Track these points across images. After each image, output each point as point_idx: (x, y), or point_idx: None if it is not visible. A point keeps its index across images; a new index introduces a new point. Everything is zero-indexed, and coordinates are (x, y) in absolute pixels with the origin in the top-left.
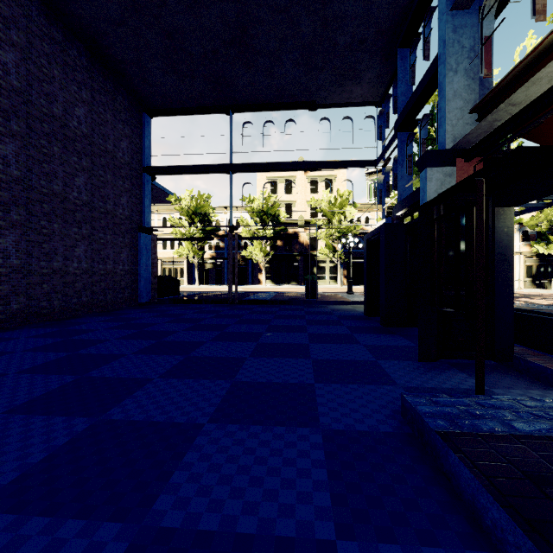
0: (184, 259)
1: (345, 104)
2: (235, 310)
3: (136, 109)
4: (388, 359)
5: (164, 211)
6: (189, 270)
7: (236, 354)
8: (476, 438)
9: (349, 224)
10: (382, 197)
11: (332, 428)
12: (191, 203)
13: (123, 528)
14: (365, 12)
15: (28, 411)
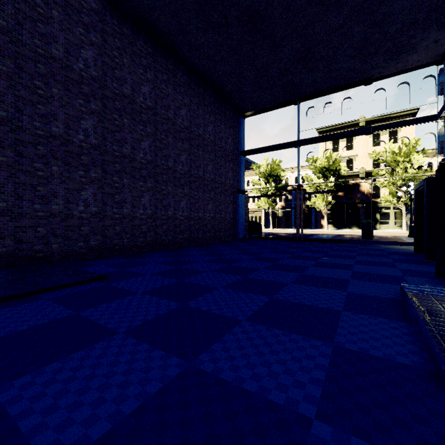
0: (261, 209)
1: (400, 71)
2: (301, 245)
3: (236, 116)
4: (414, 276)
5: (248, 175)
6: (265, 217)
7: (302, 265)
8: (431, 297)
9: (405, 175)
10: (443, 147)
11: (353, 292)
12: (267, 168)
13: (266, 297)
14: (413, 3)
15: (217, 272)
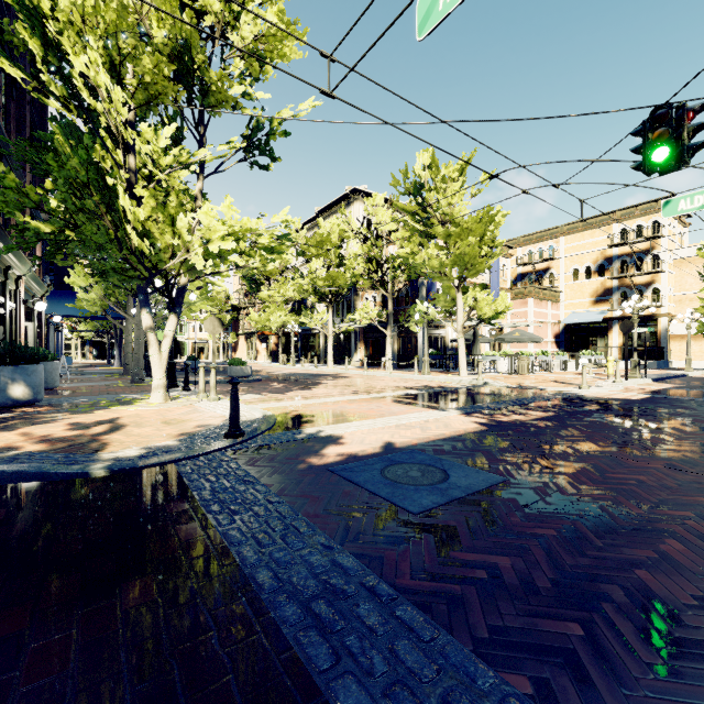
0: None
1: None
2: None
3: None
4: None
5: None
6: None
7: None
8: None
9: None
10: None
11: None
12: None
13: None
14: None
15: None
